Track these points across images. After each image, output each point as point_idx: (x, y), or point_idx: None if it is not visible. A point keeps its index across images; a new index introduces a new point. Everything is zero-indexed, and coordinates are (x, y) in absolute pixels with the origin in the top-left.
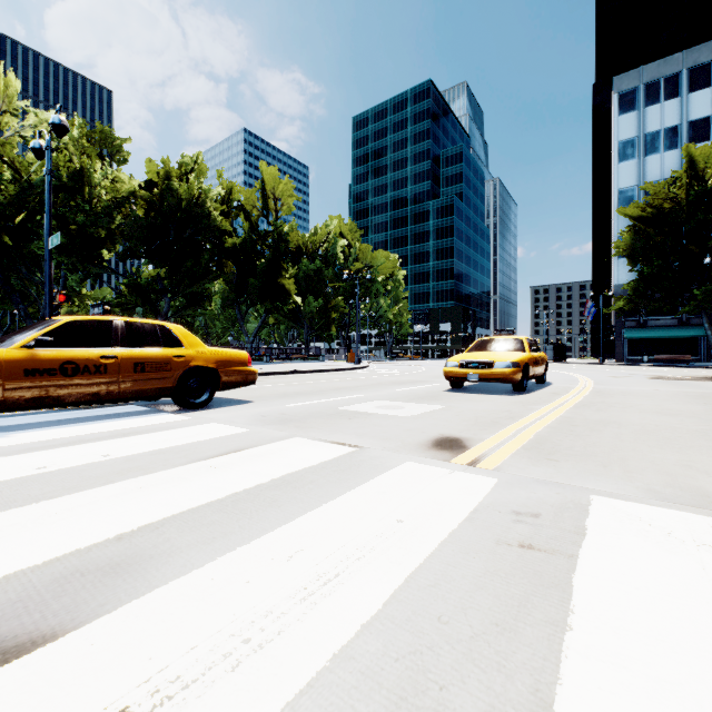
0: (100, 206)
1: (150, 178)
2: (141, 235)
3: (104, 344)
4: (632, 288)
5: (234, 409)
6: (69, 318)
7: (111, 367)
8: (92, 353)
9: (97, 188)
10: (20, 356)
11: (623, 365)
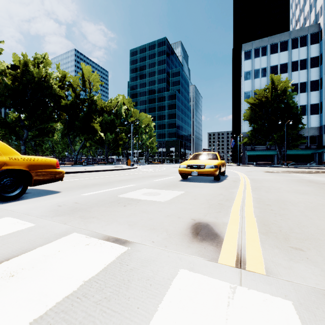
0: None
1: (15, 63)
2: (9, 94)
3: None
4: (250, 133)
5: (40, 200)
6: None
7: None
8: None
9: None
10: None
11: (247, 166)
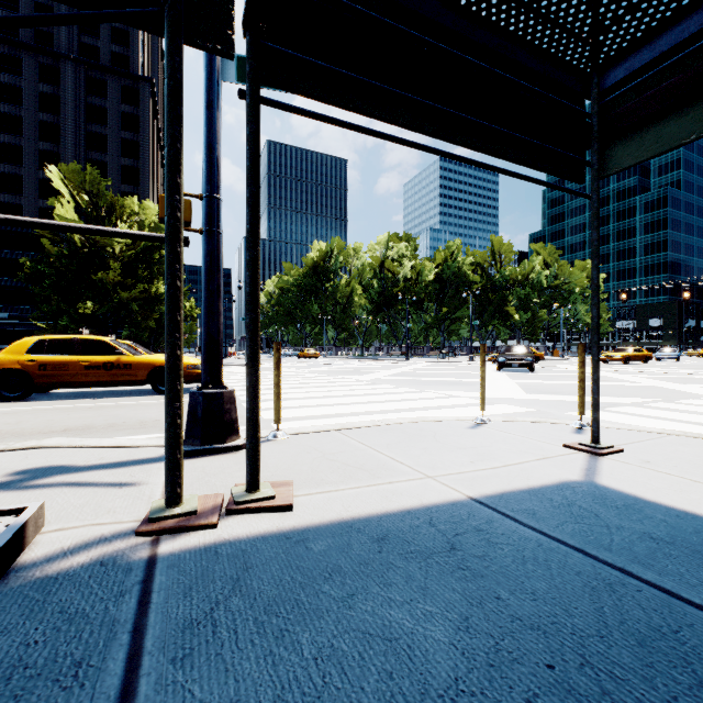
0: (424, 284)
1: (439, 262)
2: (434, 291)
3: None
4: None
5: (544, 364)
6: None
7: None
8: None
9: (424, 276)
10: None
11: None
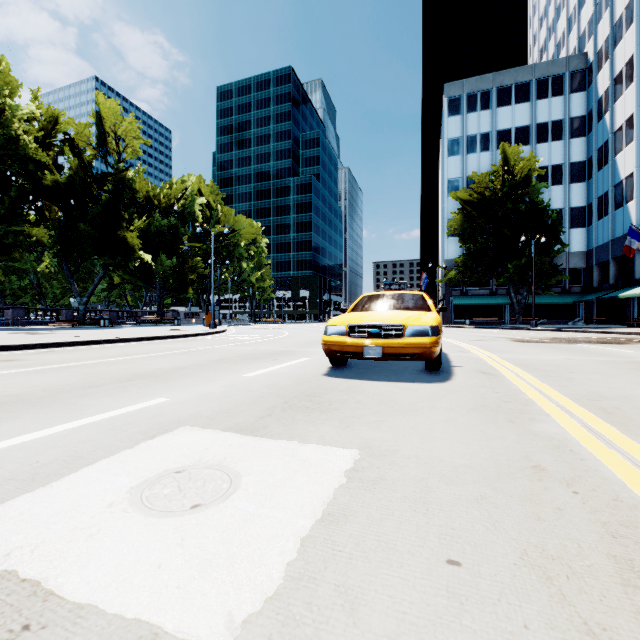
0: None
1: None
2: None
3: None
4: (462, 262)
5: None
6: None
7: None
8: None
9: None
10: None
11: (456, 327)
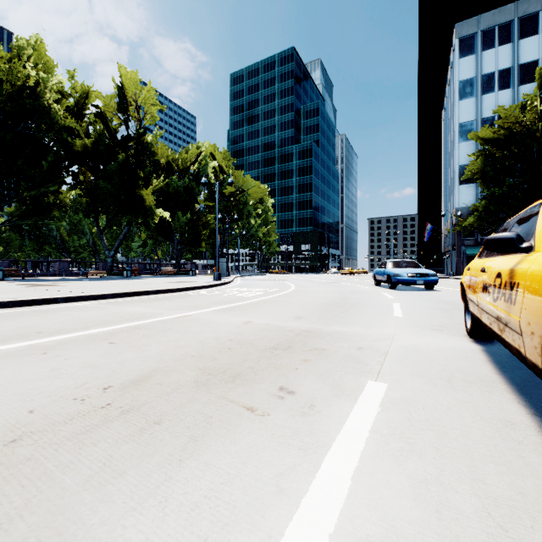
0: None
1: None
2: None
3: None
4: (483, 207)
5: None
6: None
7: None
8: None
9: None
10: None
11: None
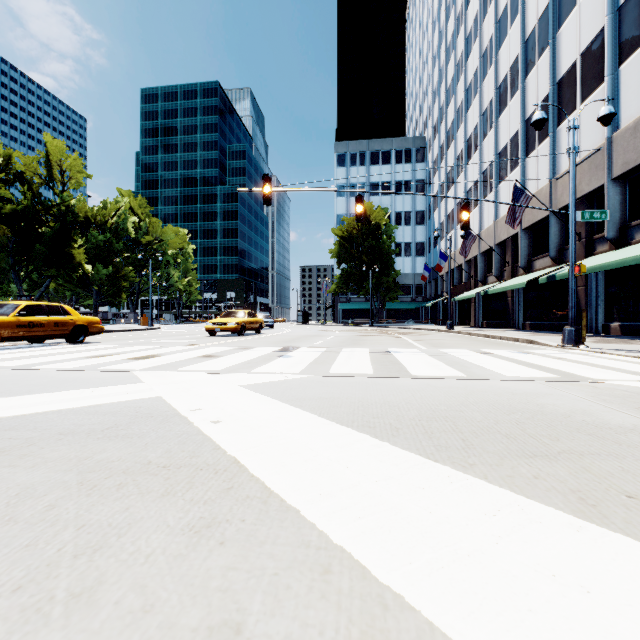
0: None
1: None
2: None
3: (41, 315)
4: (339, 279)
5: (100, 343)
6: (25, 304)
7: (46, 324)
8: (39, 318)
9: None
10: (15, 320)
11: (334, 325)
